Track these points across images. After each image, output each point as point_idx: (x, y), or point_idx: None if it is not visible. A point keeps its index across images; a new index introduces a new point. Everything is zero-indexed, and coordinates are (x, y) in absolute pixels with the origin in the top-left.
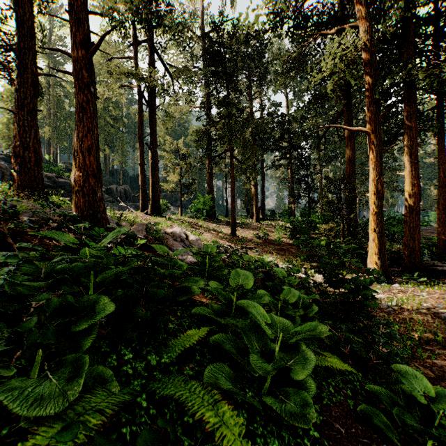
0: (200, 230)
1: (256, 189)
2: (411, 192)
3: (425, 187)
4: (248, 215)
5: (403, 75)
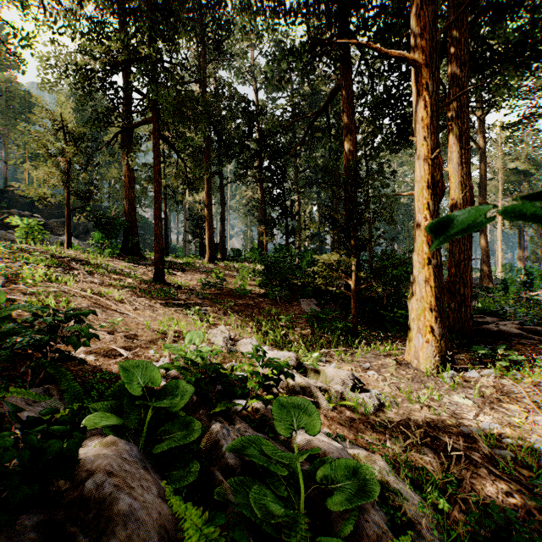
0: (77, 271)
1: (210, 211)
2: (461, 200)
3: (403, 229)
4: (201, 255)
5: None
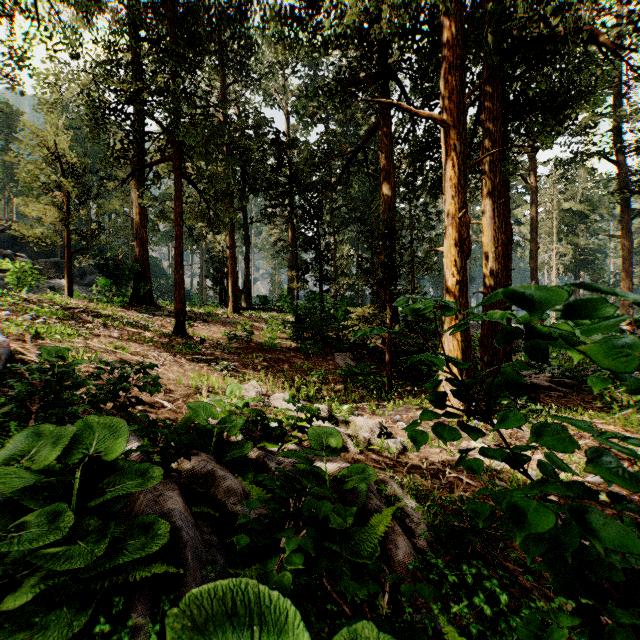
0: (91, 324)
1: (234, 254)
2: (494, 254)
3: None
4: (222, 303)
5: (494, 32)
